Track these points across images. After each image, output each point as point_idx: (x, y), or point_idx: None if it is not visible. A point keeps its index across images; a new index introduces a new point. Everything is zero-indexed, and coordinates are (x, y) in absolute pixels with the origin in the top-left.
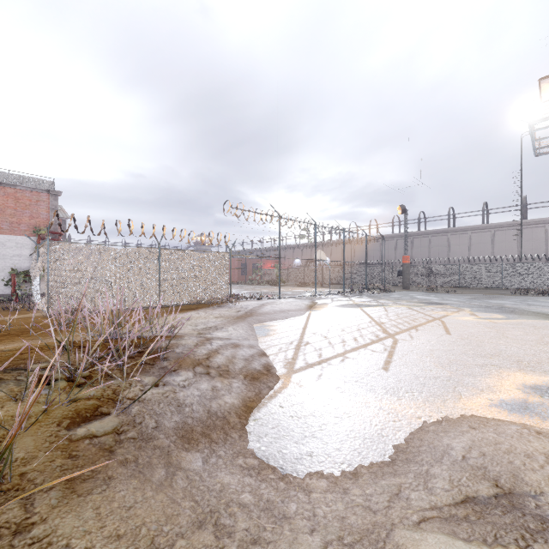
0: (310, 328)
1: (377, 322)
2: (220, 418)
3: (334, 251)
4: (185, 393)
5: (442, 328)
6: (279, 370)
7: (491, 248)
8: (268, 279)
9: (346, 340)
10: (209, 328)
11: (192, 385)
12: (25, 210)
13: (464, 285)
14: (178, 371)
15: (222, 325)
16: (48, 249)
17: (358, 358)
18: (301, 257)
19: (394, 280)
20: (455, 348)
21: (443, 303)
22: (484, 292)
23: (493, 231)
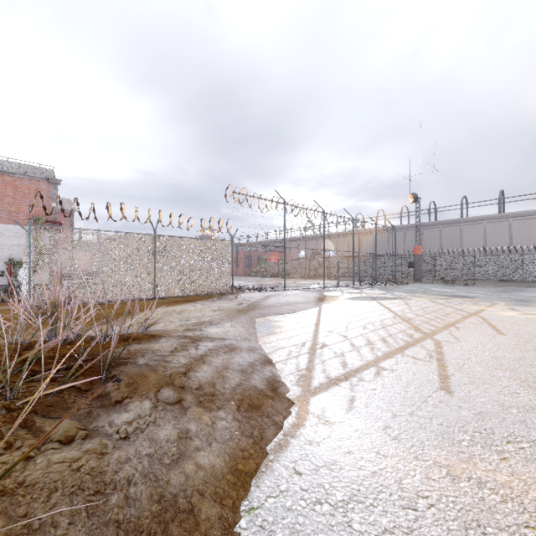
0: (324, 324)
1: (402, 317)
2: (182, 513)
3: (340, 243)
4: (124, 452)
5: (488, 326)
6: (289, 388)
7: (509, 238)
8: (273, 271)
9: (373, 341)
10: (202, 323)
11: (142, 432)
12: (24, 199)
13: (480, 277)
14: (127, 401)
15: (219, 320)
16: (30, 233)
17: (399, 370)
18: (306, 250)
19: (403, 273)
20: (527, 355)
21: (467, 296)
22: (506, 284)
23: (511, 220)
